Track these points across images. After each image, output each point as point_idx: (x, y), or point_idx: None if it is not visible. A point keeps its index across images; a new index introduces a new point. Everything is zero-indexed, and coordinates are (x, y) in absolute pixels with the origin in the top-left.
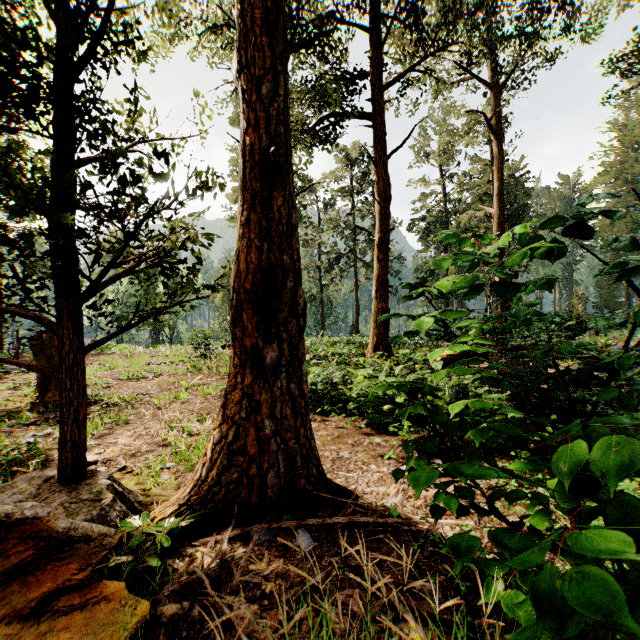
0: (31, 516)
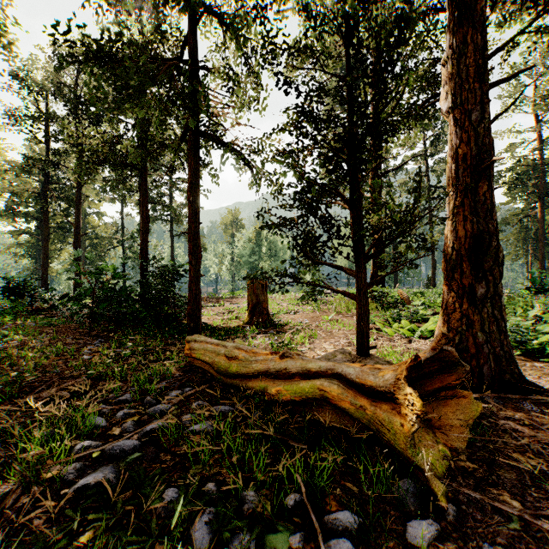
0: (446, 349)
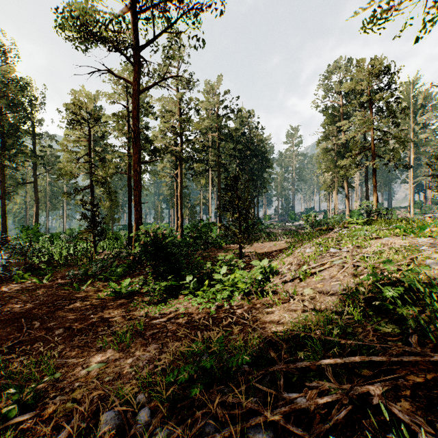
0: None
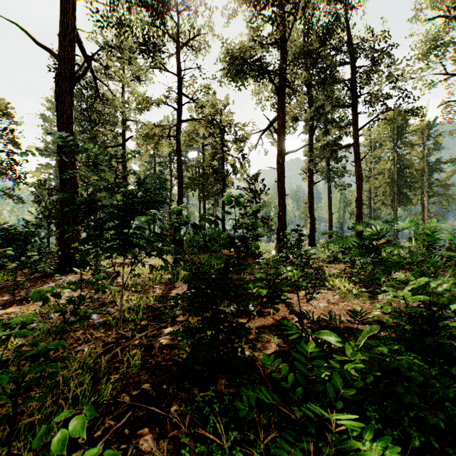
0: None
